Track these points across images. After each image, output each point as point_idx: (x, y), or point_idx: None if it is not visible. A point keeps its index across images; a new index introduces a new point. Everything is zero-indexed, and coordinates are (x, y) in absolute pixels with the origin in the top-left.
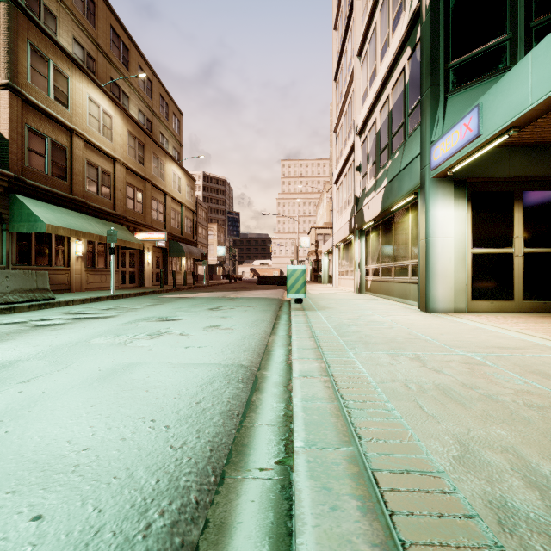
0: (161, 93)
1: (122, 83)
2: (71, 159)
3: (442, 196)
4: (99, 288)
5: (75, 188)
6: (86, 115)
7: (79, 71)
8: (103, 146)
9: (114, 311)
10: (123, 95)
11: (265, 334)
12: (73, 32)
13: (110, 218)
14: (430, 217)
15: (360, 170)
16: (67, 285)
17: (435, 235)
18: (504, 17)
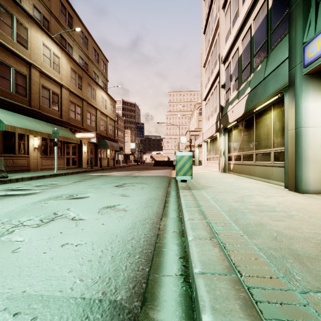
0: (94, 47)
1: (68, 38)
2: (30, 83)
3: (313, 91)
4: (50, 169)
5: (32, 103)
6: (41, 55)
7: (36, 26)
8: (53, 76)
9: (43, 187)
10: (68, 45)
11: (157, 217)
12: (33, 1)
13: (58, 123)
14: (302, 109)
15: (224, 87)
16: (27, 167)
17: (306, 125)
18: None
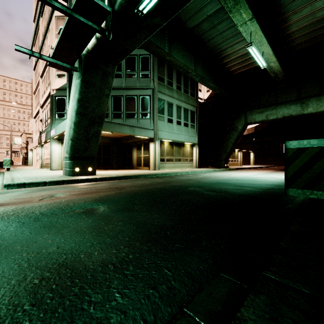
0: None
1: None
2: None
3: (55, 142)
4: None
5: None
6: None
7: None
8: None
9: None
10: None
11: None
12: None
13: None
14: (51, 147)
15: (42, 121)
16: None
17: (52, 151)
18: (65, 108)
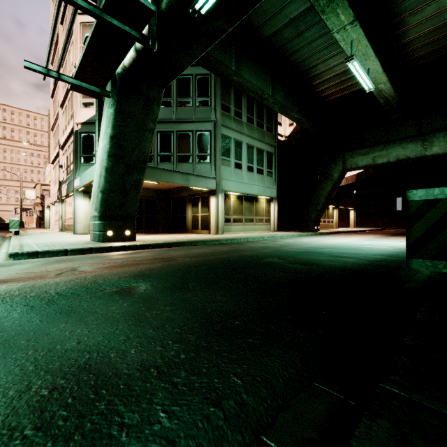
0: None
1: None
2: None
3: (80, 196)
4: None
5: None
6: None
7: None
8: None
9: None
10: None
11: None
12: None
13: None
14: (75, 203)
15: (62, 167)
16: None
17: (77, 209)
18: (94, 149)
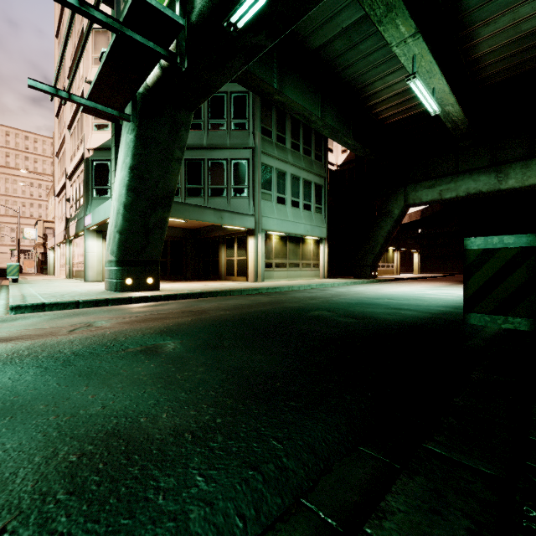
0: None
1: None
2: None
3: (91, 237)
4: None
5: None
6: None
7: None
8: None
9: None
10: None
11: None
12: None
13: None
14: (86, 244)
15: (70, 201)
16: None
17: (88, 251)
18: (109, 180)
